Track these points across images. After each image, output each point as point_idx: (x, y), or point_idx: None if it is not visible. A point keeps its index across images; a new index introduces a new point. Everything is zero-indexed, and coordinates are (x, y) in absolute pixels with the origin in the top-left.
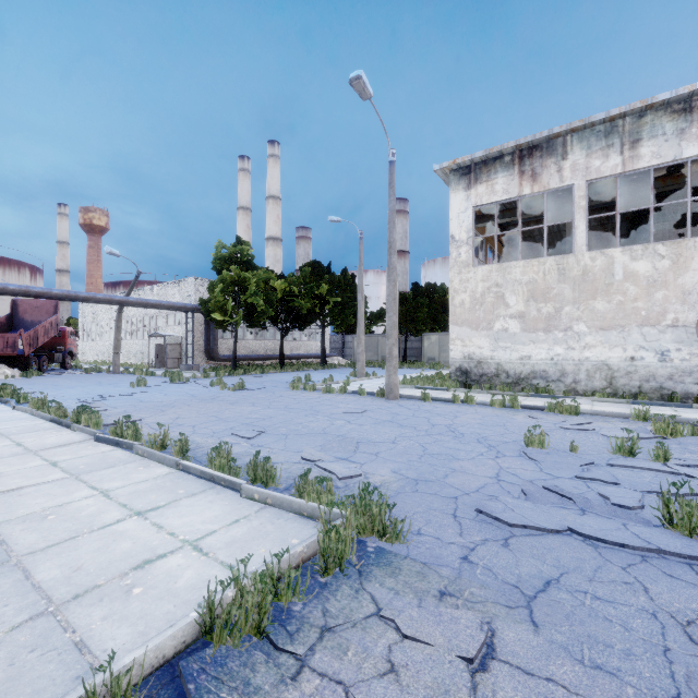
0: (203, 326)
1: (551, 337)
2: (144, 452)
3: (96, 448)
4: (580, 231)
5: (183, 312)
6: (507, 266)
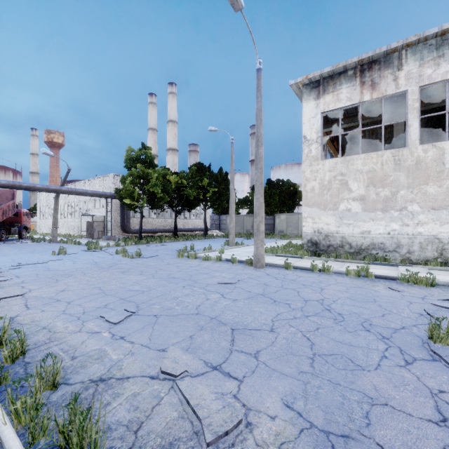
0: (119, 208)
1: (388, 215)
2: None
3: None
4: (414, 128)
5: (105, 198)
6: (350, 159)
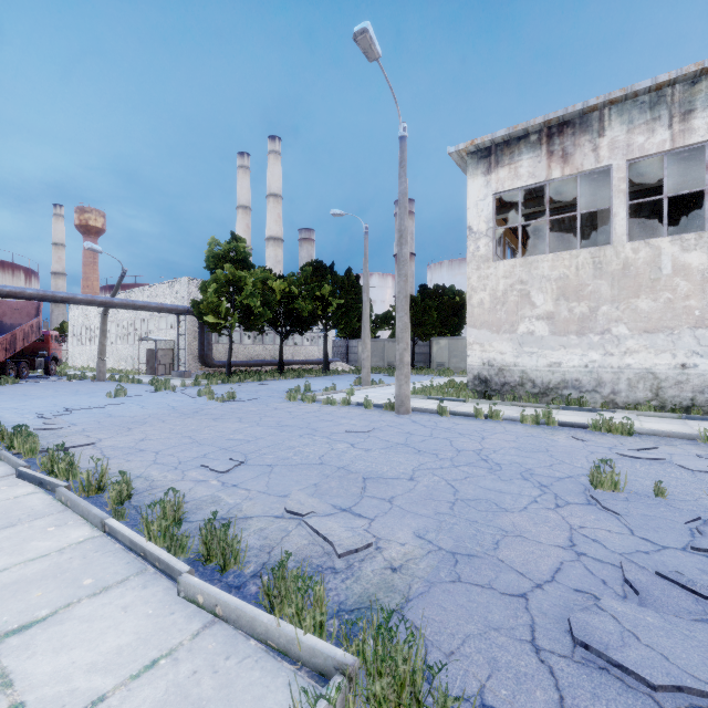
0: (197, 330)
1: (585, 341)
2: (67, 499)
3: (10, 490)
4: (620, 219)
5: (175, 314)
6: (533, 260)
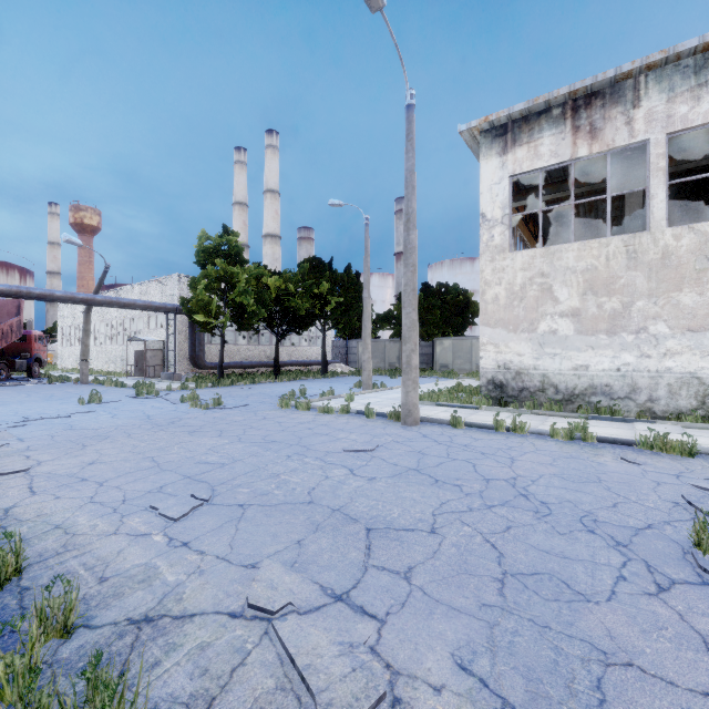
0: (188, 329)
1: (617, 341)
2: None
3: None
4: (659, 201)
5: (164, 313)
6: (556, 250)
